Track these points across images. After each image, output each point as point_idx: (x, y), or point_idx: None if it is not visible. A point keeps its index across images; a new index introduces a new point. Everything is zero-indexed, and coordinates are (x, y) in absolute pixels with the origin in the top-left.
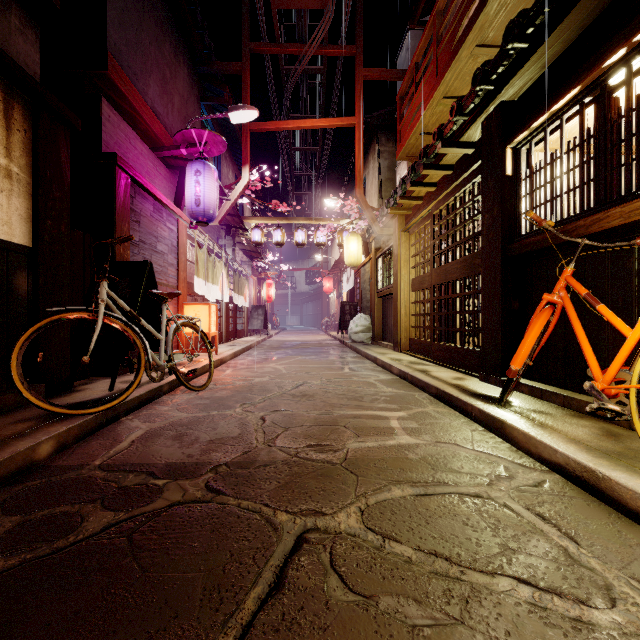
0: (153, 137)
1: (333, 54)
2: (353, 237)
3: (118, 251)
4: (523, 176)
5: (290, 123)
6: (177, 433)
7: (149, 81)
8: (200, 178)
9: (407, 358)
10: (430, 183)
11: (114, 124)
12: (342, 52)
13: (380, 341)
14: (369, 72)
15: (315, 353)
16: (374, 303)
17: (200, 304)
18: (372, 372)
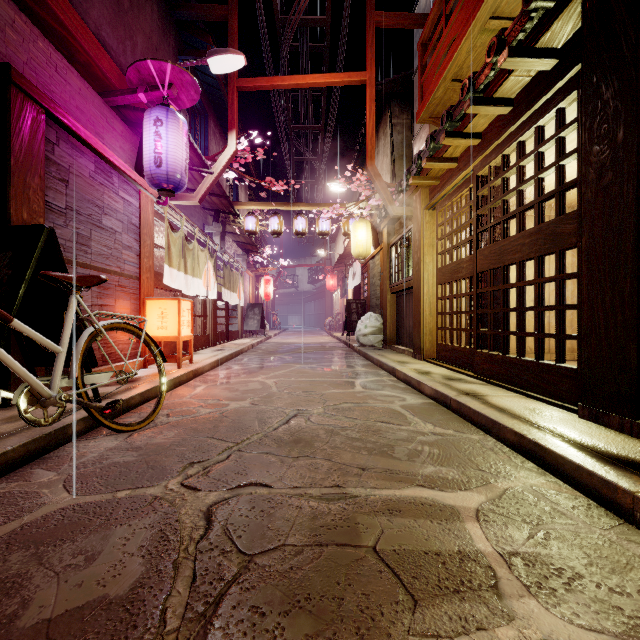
0: (100, 76)
1: None
2: (361, 223)
3: (17, 216)
4: None
5: (286, 79)
6: None
7: None
8: (161, 129)
9: (437, 370)
10: (472, 133)
11: (23, 35)
12: None
13: (394, 345)
14: (383, 17)
15: (317, 360)
16: (387, 300)
17: (167, 299)
18: (393, 391)
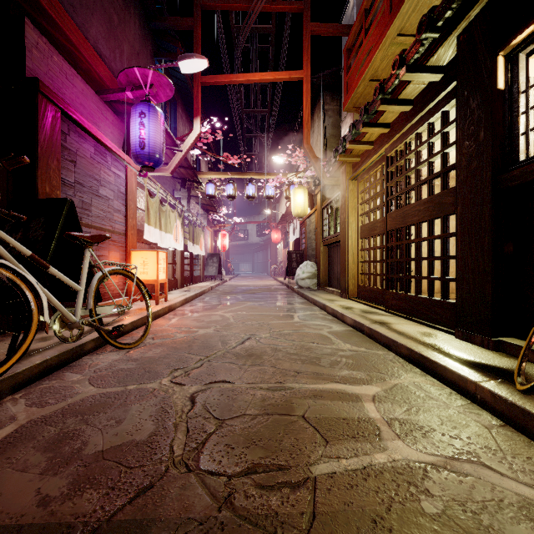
0: (97, 79)
1: (281, 10)
2: (300, 189)
3: (42, 190)
4: (522, 88)
5: (240, 76)
6: (60, 432)
7: (91, 19)
8: (145, 120)
9: (357, 306)
10: (384, 124)
11: (44, 53)
12: (290, 8)
13: (326, 287)
14: (316, 27)
15: (264, 299)
16: (320, 251)
17: (148, 251)
18: (323, 321)
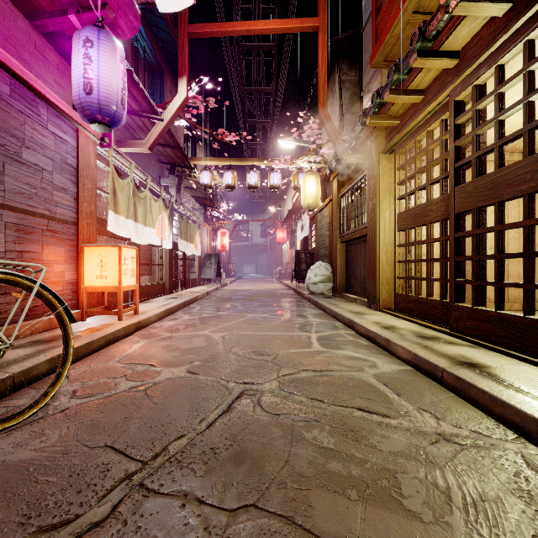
0: None
1: None
2: (311, 176)
3: None
4: None
5: (237, 25)
6: None
7: None
8: (92, 51)
9: (401, 324)
10: (449, 52)
11: None
12: None
13: (344, 293)
14: None
15: (268, 308)
16: (337, 249)
17: (107, 246)
18: (357, 351)
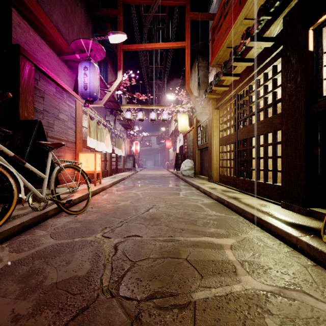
0: (57, 46)
1: (172, 4)
2: (183, 115)
3: (22, 115)
4: (324, 50)
5: (146, 45)
6: (29, 270)
7: (54, 9)
8: (87, 72)
9: (219, 187)
10: (236, 74)
11: (24, 29)
12: (177, 3)
13: (199, 175)
14: (193, 15)
15: (161, 182)
16: (196, 153)
17: (89, 153)
18: (198, 197)
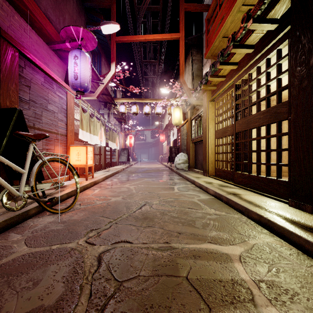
0: (47, 34)
1: None
2: (177, 108)
3: (3, 103)
4: None
5: (140, 37)
6: None
7: None
8: (77, 61)
9: (215, 181)
10: (233, 63)
11: (7, 13)
12: None
13: (193, 169)
14: (188, 6)
15: (155, 176)
16: (190, 146)
17: (80, 146)
18: (194, 192)
